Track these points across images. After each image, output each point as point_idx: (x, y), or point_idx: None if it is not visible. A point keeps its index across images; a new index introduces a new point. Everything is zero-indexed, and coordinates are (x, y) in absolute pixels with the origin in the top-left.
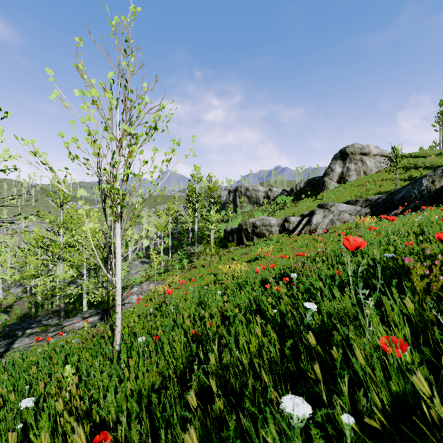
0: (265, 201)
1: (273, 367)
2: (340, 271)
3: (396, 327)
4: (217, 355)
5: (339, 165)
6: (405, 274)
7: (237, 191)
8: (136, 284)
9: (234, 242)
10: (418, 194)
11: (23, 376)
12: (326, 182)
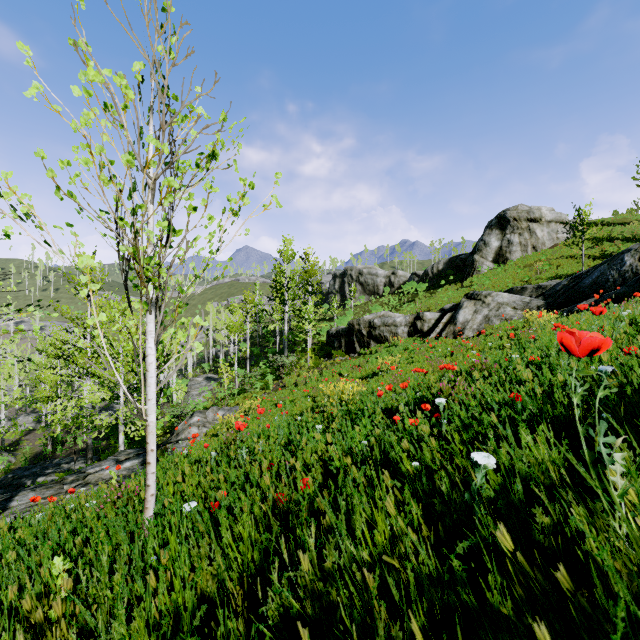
0: (387, 290)
1: (422, 586)
2: (524, 395)
3: None
4: (313, 554)
5: (496, 236)
6: None
7: (346, 275)
8: (197, 411)
9: (342, 350)
10: (618, 278)
11: None
12: (476, 261)
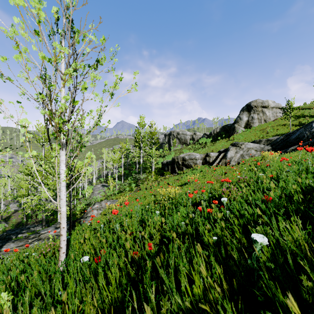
0: (191, 142)
1: None
2: (275, 197)
3: None
4: (154, 305)
5: (246, 115)
6: None
7: (171, 135)
8: (96, 202)
9: (169, 171)
10: (309, 135)
11: None
12: (236, 127)
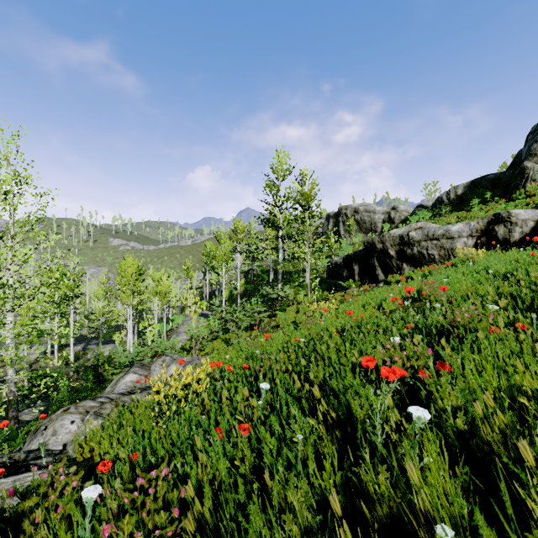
0: (386, 227)
1: None
2: None
3: None
4: None
5: None
6: None
7: (340, 215)
8: (136, 364)
9: (355, 279)
10: None
11: None
12: (529, 169)
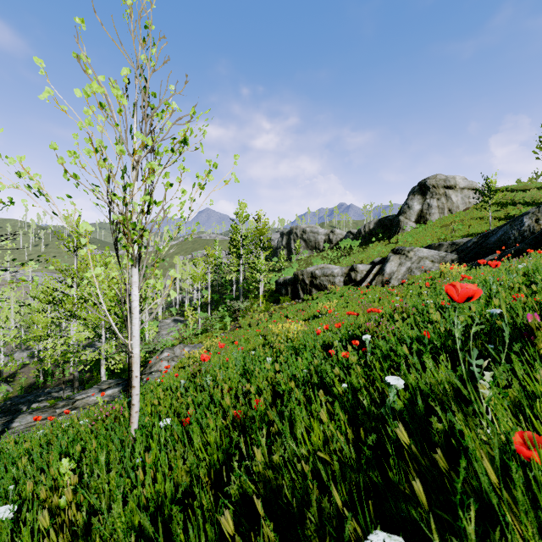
0: (326, 246)
1: (345, 471)
2: (431, 332)
3: (522, 414)
4: (265, 451)
5: (418, 200)
6: (527, 337)
7: (292, 233)
8: (166, 348)
9: (289, 296)
10: (518, 236)
11: (11, 470)
12: (401, 222)
